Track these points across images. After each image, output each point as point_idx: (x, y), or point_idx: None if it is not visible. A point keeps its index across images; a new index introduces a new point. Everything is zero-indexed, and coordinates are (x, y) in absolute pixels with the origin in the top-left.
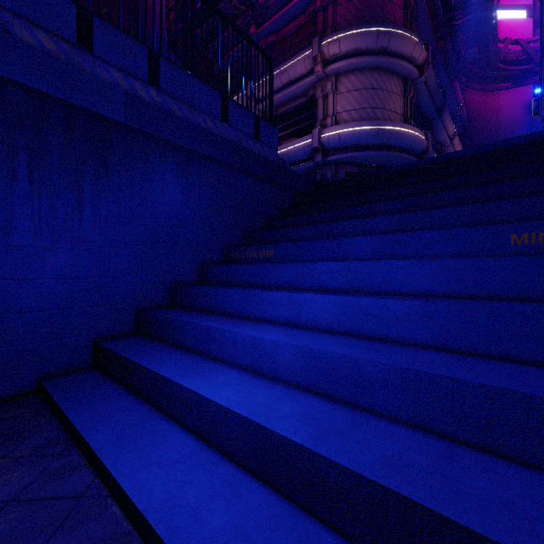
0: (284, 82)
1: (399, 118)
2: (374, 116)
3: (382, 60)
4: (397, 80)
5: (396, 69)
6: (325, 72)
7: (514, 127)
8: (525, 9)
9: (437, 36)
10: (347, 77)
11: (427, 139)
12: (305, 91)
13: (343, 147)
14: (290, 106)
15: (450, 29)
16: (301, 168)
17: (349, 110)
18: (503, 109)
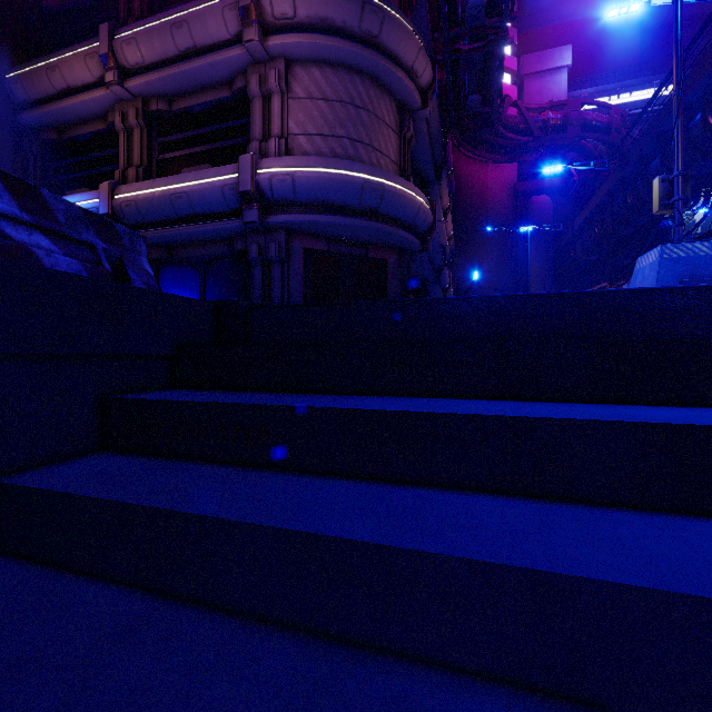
0: (182, 46)
1: (392, 168)
2: (355, 155)
3: (370, 57)
4: (390, 103)
5: (390, 82)
6: (267, 48)
7: (501, 209)
8: (510, 74)
9: (437, 59)
10: (307, 71)
11: (434, 212)
12: (228, 77)
13: (301, 201)
14: (198, 101)
15: (454, 54)
16: (217, 228)
17: (312, 133)
18: (491, 186)
